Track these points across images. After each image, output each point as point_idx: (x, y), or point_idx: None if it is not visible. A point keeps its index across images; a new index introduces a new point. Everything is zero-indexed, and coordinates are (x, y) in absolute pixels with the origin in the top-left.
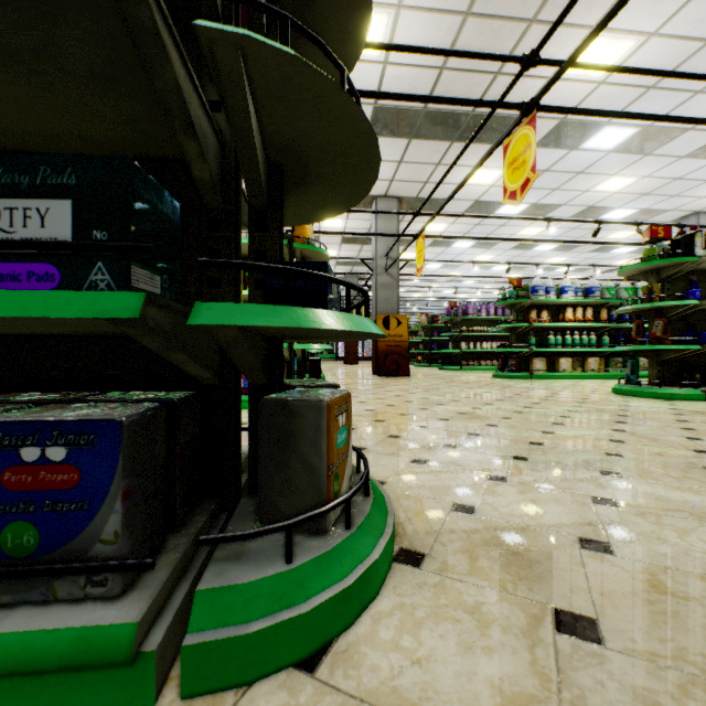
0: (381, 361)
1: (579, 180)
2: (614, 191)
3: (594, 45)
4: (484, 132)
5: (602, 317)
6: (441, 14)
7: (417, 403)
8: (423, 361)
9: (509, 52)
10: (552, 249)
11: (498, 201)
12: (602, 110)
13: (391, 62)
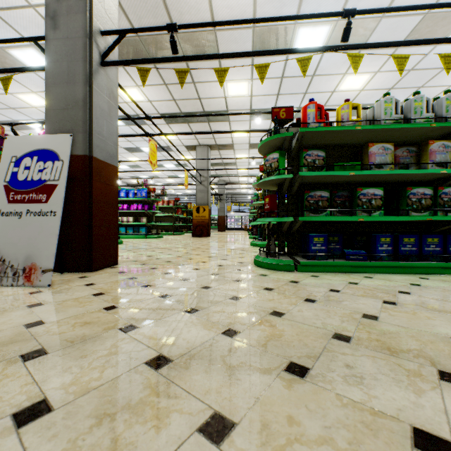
0: (194, 229)
1: None
2: None
3: (230, 85)
4: (219, 118)
5: None
6: (156, 86)
7: (145, 245)
8: None
9: (196, 92)
10: None
11: None
12: (177, 133)
13: (151, 100)
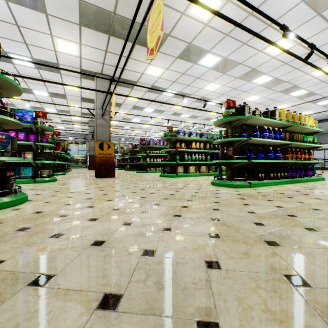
0: (97, 168)
1: (198, 82)
2: (212, 90)
3: None
4: None
5: (207, 147)
6: None
7: (93, 200)
8: (130, 168)
9: None
10: (188, 117)
11: (163, 87)
12: (206, 5)
13: None
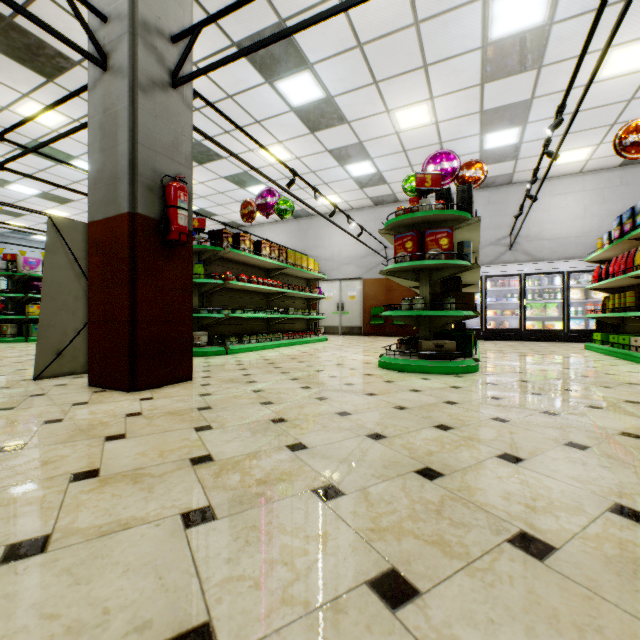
0: None
1: None
2: None
3: None
4: None
5: None
6: None
7: None
8: None
9: None
10: None
11: None
12: None
13: (21, 93)
